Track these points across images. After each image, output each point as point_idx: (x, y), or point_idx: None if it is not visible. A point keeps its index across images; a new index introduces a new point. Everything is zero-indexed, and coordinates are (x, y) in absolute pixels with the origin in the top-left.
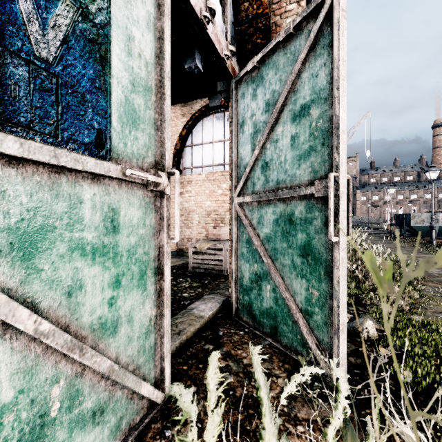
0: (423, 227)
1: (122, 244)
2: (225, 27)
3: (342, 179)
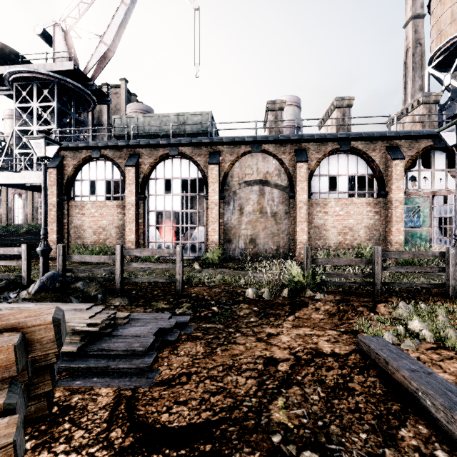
0: None
1: (422, 237)
2: None
3: None
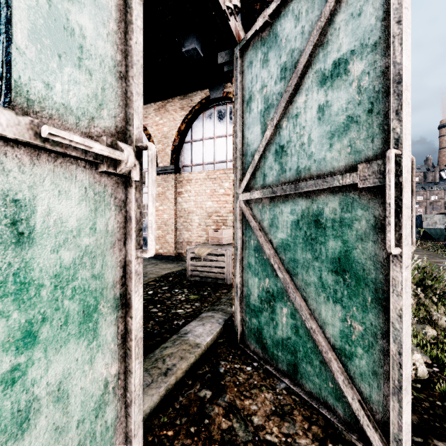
0: (435, 229)
1: (41, 266)
2: None
3: (405, 160)
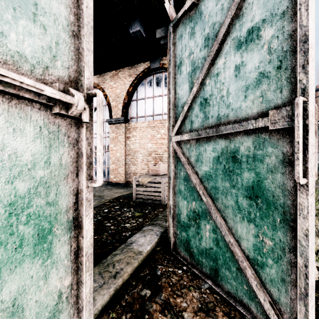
0: None
1: None
2: None
3: (310, 106)
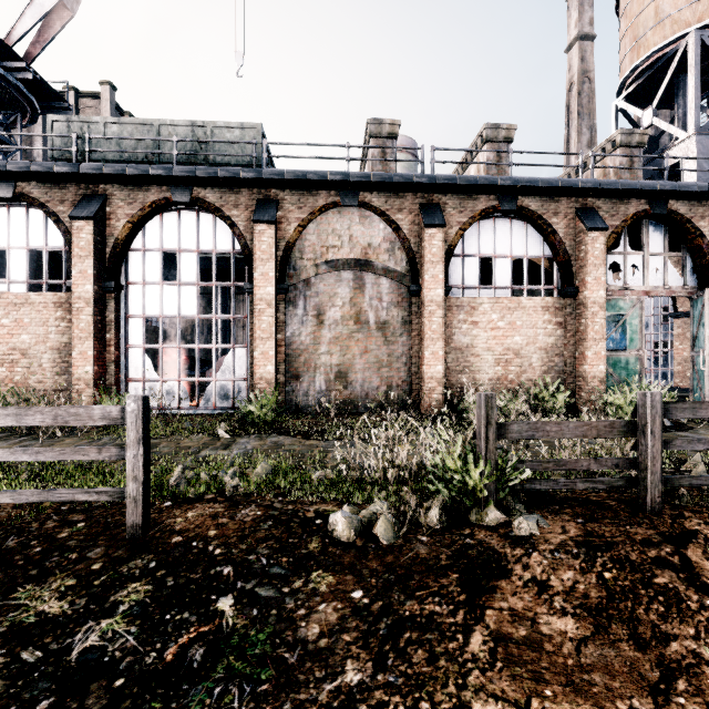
0: None
1: (629, 367)
2: (683, 277)
3: (706, 351)
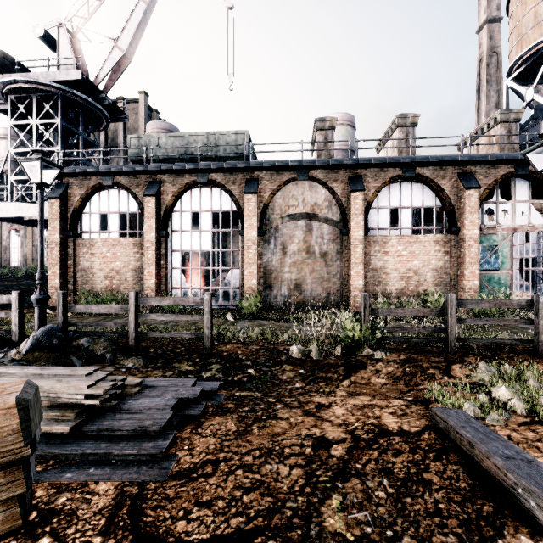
0: None
1: (501, 282)
2: None
3: None
